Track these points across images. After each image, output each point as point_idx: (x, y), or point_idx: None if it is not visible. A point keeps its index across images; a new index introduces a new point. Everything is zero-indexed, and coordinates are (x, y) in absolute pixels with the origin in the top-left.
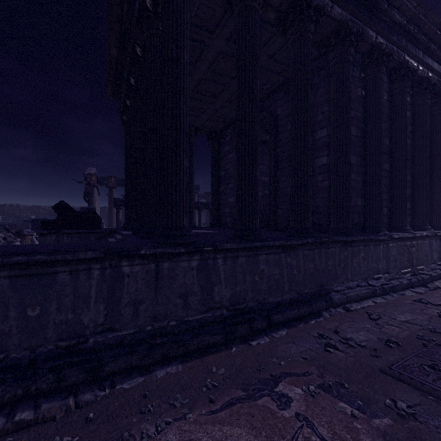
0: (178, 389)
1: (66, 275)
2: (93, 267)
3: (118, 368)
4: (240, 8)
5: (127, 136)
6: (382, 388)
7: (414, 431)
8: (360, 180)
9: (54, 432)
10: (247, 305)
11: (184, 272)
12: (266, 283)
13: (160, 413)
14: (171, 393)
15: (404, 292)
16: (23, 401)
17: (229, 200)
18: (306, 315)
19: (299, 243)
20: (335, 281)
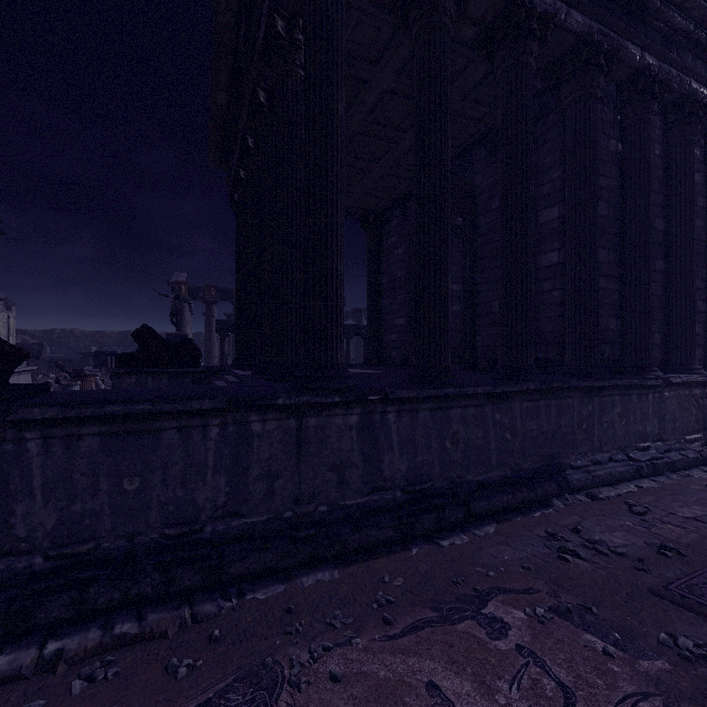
0: (335, 604)
1: (174, 434)
2: (210, 422)
3: (246, 570)
4: (421, 27)
5: (239, 224)
6: (652, 618)
7: (706, 680)
8: (613, 288)
9: (168, 652)
10: (432, 485)
11: (338, 432)
12: (462, 452)
13: (313, 634)
14: (326, 608)
15: (689, 472)
16: (122, 609)
17: (397, 321)
18: (527, 503)
19: (514, 390)
20: (573, 451)
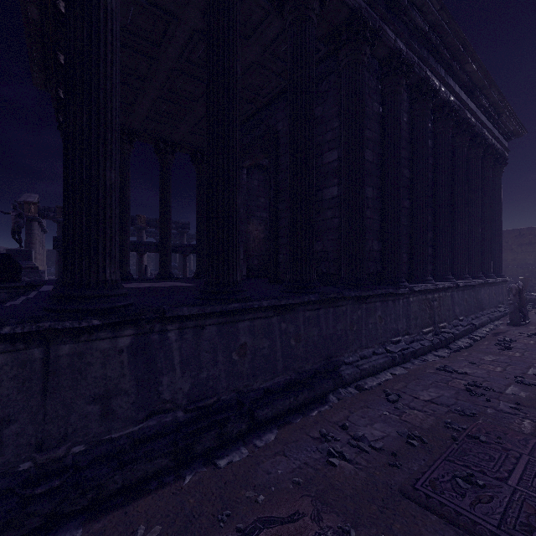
0: None
1: None
2: None
3: None
4: None
5: None
6: (404, 530)
7: None
8: (376, 218)
9: None
10: (218, 399)
11: (103, 358)
12: (249, 362)
13: None
14: None
15: (426, 357)
16: None
17: None
18: (307, 402)
19: (297, 302)
20: (347, 350)
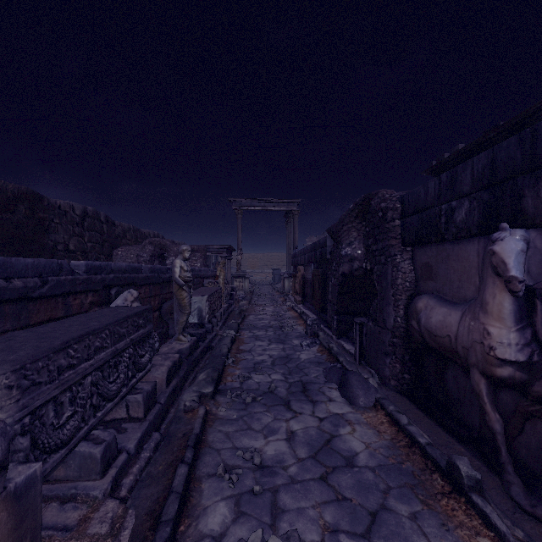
0: None
1: None
2: None
3: None
4: None
5: None
6: None
7: None
8: None
9: None
10: None
11: None
12: None
13: None
14: None
15: None
16: None
17: None
18: None
19: None
20: None
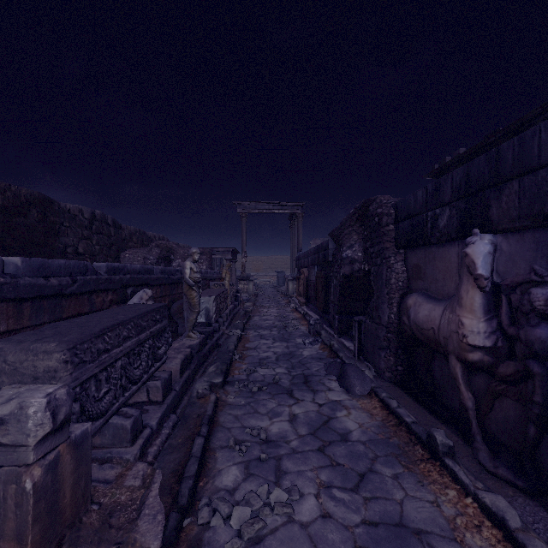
0: None
1: None
2: None
3: None
4: None
5: None
6: None
7: None
8: None
9: None
10: None
11: None
12: None
13: None
14: None
15: None
16: None
17: None
18: None
19: None
20: None
